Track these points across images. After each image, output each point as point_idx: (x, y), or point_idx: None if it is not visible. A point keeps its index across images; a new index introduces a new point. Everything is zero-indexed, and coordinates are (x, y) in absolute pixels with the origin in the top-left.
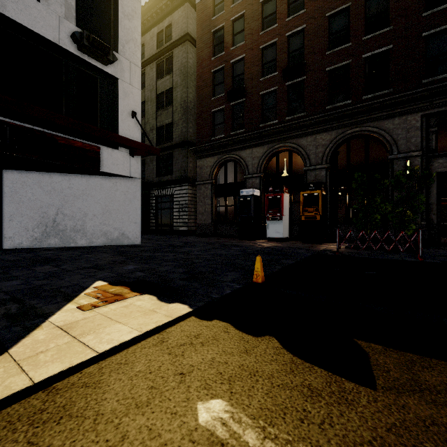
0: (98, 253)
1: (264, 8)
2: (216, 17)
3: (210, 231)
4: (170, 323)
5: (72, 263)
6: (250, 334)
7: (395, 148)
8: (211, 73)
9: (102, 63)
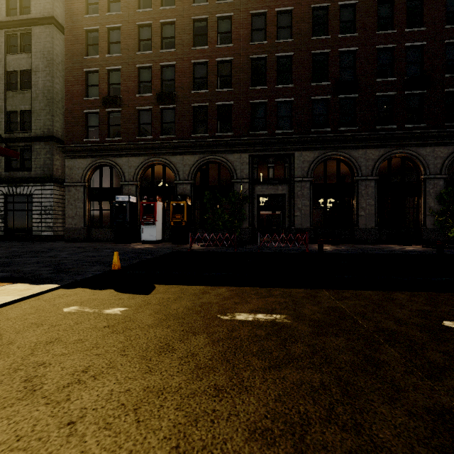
0: None
1: (140, 30)
2: (89, 16)
3: (82, 236)
4: (44, 293)
5: None
6: (99, 290)
7: (235, 175)
8: (84, 72)
9: None
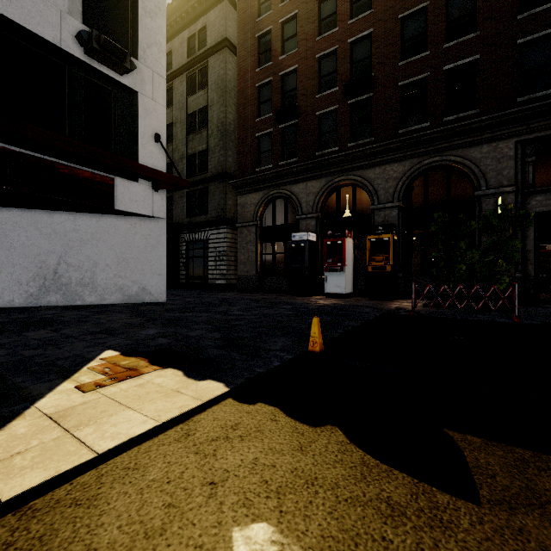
0: (112, 314)
1: (321, 7)
2: (261, 18)
3: (254, 285)
4: (199, 408)
5: (76, 327)
6: (306, 424)
7: (483, 182)
8: (256, 88)
9: (116, 72)
